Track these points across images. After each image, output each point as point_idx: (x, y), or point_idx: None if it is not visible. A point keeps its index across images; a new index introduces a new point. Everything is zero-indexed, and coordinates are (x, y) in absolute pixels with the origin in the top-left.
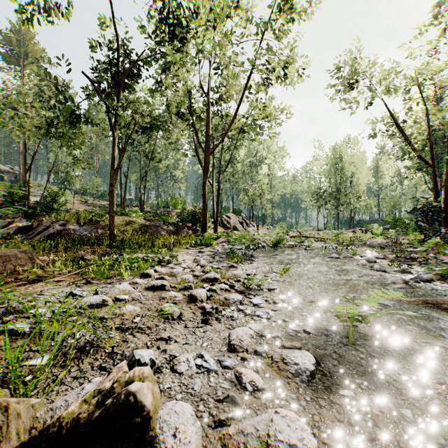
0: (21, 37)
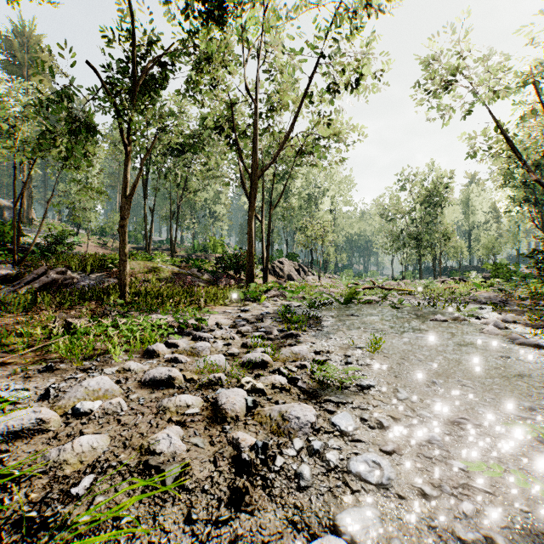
0: (25, 41)
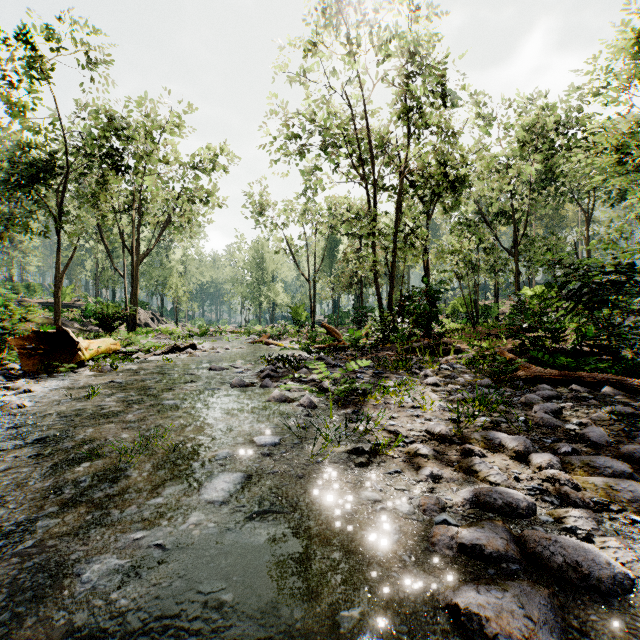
0: None
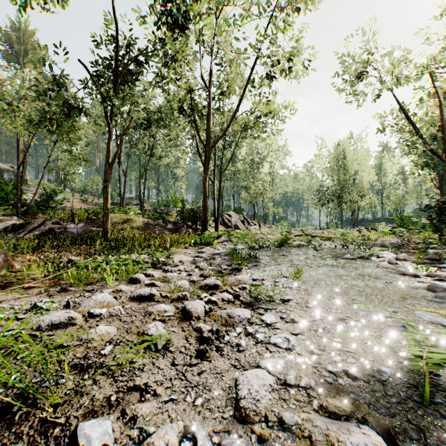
0: (21, 35)
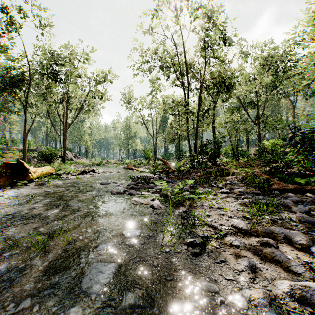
0: None
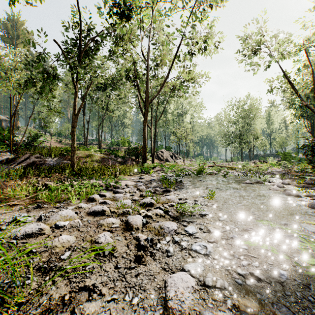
0: (14, 24)
